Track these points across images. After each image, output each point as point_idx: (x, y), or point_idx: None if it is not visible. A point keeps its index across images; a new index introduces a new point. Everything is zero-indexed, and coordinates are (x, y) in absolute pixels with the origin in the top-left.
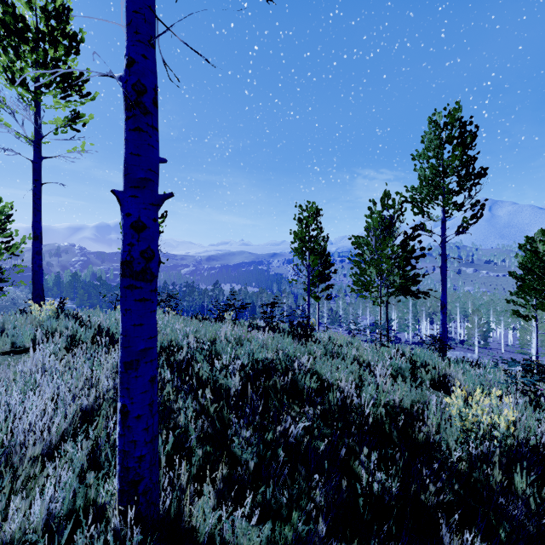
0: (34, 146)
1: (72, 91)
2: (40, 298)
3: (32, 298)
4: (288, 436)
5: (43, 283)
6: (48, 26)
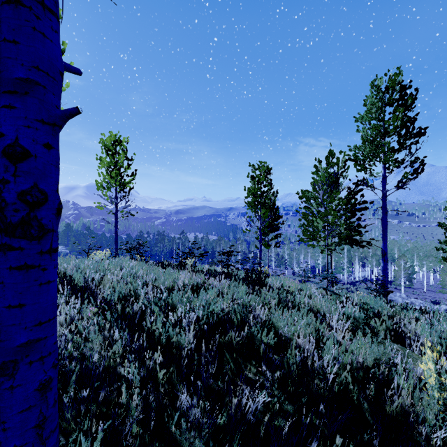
0: None
1: None
2: None
3: None
4: (244, 408)
5: None
6: None
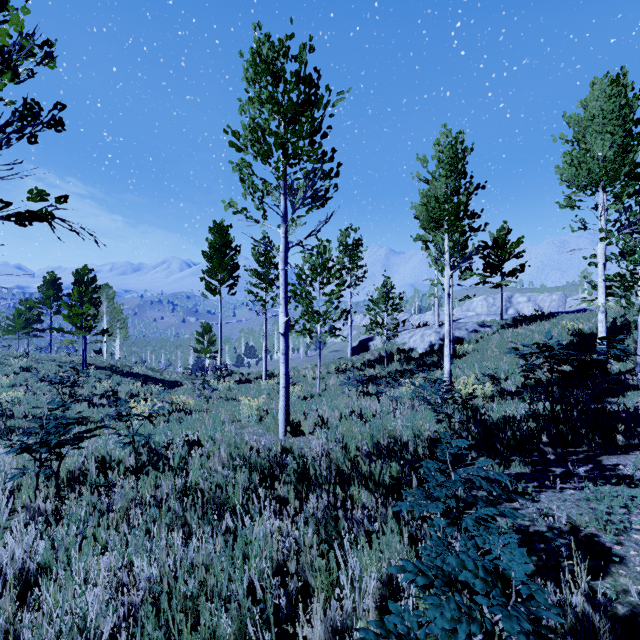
0: None
1: None
2: None
3: None
4: None
5: None
6: None
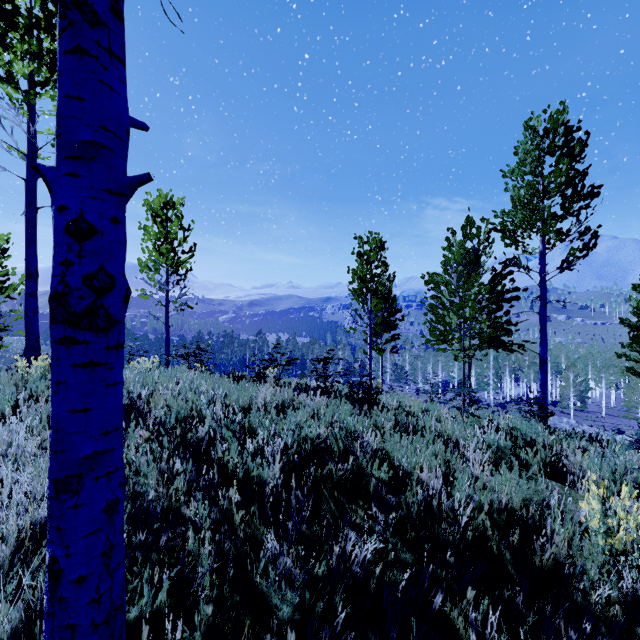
0: (27, 161)
1: None
2: (35, 351)
3: (25, 351)
4: (349, 560)
5: (38, 332)
6: (43, 10)
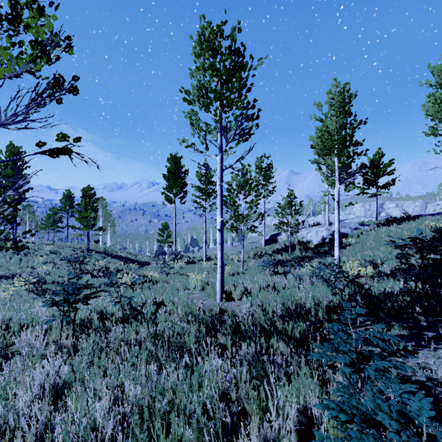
0: None
1: None
2: None
3: None
4: None
5: None
6: None
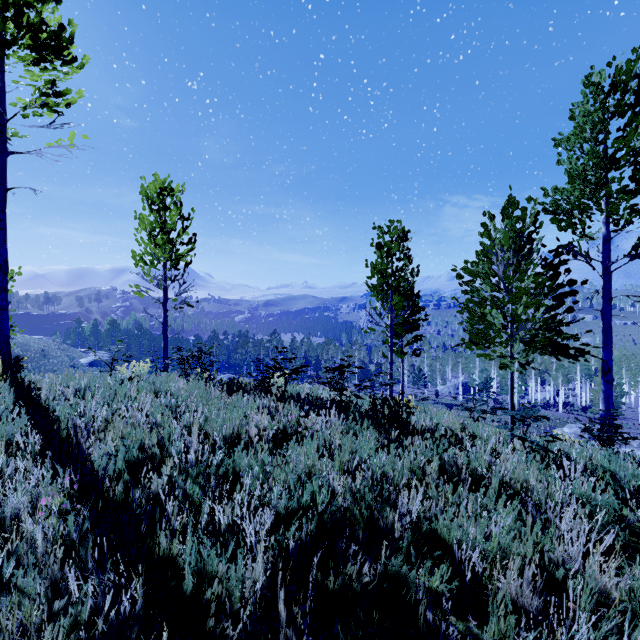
0: None
1: (54, 59)
2: (3, 355)
3: None
4: None
5: (7, 333)
6: None
